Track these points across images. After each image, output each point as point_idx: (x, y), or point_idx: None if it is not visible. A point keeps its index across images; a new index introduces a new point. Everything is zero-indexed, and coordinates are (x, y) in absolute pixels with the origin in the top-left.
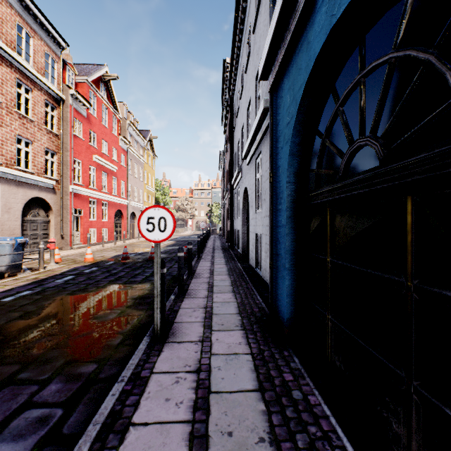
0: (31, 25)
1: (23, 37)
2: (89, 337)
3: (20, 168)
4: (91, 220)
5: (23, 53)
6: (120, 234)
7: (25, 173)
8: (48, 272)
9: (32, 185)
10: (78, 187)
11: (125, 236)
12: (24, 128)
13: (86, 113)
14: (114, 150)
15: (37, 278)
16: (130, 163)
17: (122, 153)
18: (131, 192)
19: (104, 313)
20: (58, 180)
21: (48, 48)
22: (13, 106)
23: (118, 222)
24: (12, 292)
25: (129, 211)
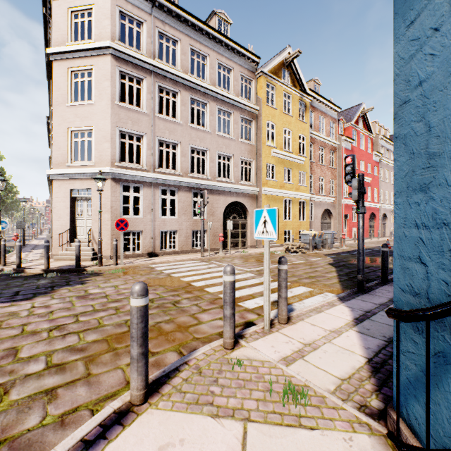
0: (324, 112)
1: (321, 121)
2: (389, 265)
3: (320, 194)
4: (353, 221)
5: (321, 130)
6: (372, 232)
7: (321, 196)
8: (345, 249)
9: (324, 202)
10: (346, 200)
11: (377, 234)
12: (321, 172)
13: (350, 147)
14: (368, 165)
15: (343, 251)
16: (381, 171)
17: (375, 165)
18: (382, 196)
19: (390, 262)
20: (335, 197)
21: (330, 119)
22: (317, 162)
23: (371, 222)
24: (340, 253)
25: (380, 213)
